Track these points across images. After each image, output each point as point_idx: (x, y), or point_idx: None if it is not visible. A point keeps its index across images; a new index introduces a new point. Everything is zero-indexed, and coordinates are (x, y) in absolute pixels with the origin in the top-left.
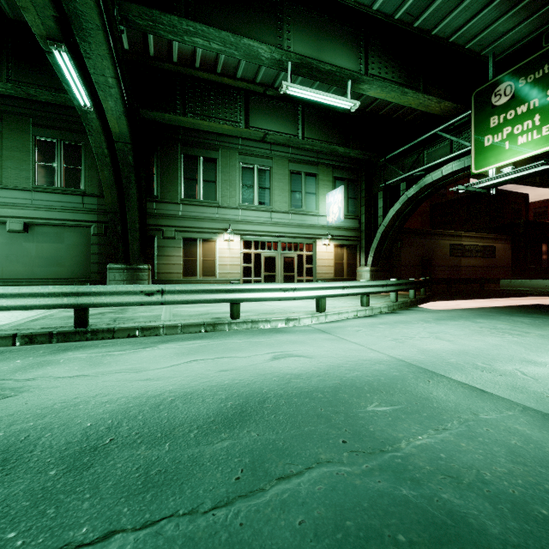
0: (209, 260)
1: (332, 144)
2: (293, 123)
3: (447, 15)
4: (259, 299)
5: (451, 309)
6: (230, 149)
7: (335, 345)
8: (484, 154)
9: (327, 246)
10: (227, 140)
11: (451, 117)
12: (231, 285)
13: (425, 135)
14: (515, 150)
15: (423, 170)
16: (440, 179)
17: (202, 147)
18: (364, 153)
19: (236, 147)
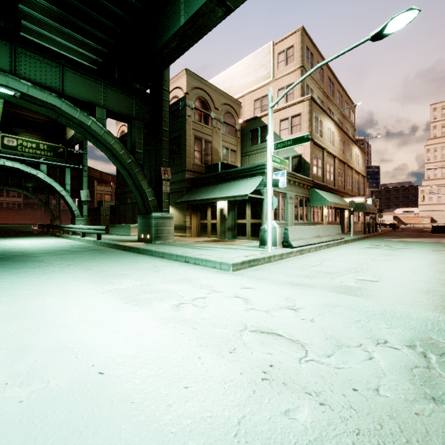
0: None
1: None
2: None
3: None
4: None
5: None
6: None
7: None
8: None
9: None
10: None
11: None
12: None
13: None
14: None
15: None
16: None
17: None
18: None
19: None
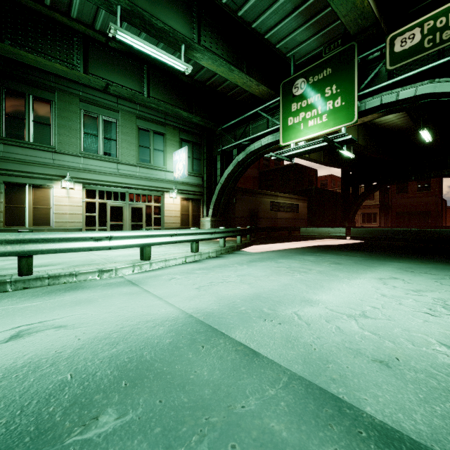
0: (43, 208)
1: (177, 108)
2: (139, 81)
3: (262, 13)
4: (61, 250)
5: (265, 251)
6: (69, 94)
7: (129, 301)
8: (288, 131)
9: (174, 199)
10: (66, 83)
11: (267, 101)
12: (16, 234)
13: (249, 112)
14: (307, 130)
15: (248, 140)
16: (260, 149)
17: (33, 84)
18: (204, 121)
19: (77, 93)
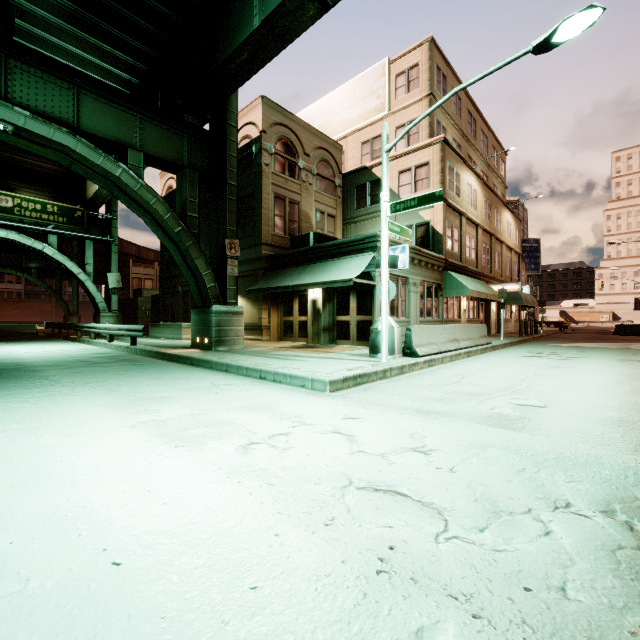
0: None
1: None
2: None
3: None
4: None
5: None
6: None
7: None
8: None
9: None
10: None
11: None
12: None
13: None
14: None
15: None
16: None
17: None
18: None
19: None
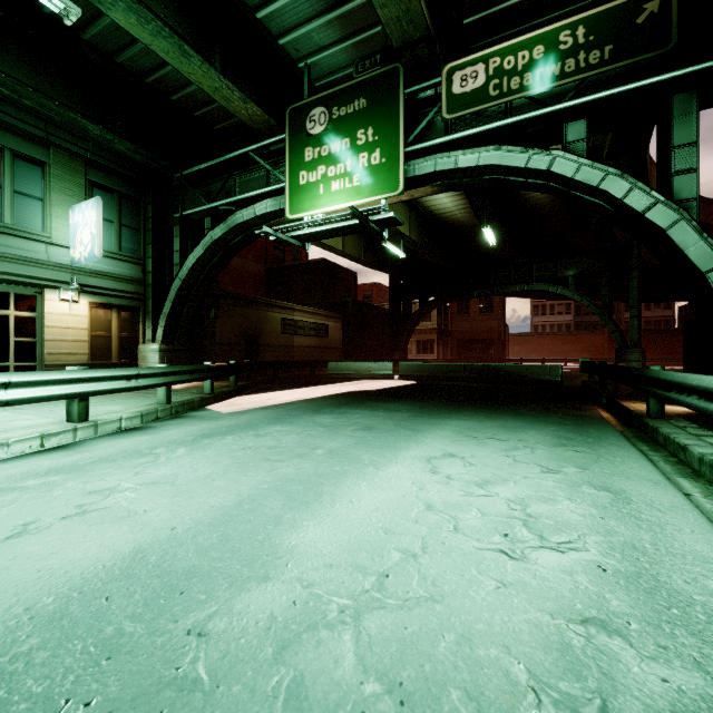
0: None
1: (72, 111)
2: None
3: None
4: None
5: (251, 408)
6: None
7: None
8: (299, 195)
9: (72, 304)
10: None
11: (266, 137)
12: None
13: (234, 153)
14: (329, 197)
15: (232, 203)
16: (254, 221)
17: None
18: (144, 153)
19: None
